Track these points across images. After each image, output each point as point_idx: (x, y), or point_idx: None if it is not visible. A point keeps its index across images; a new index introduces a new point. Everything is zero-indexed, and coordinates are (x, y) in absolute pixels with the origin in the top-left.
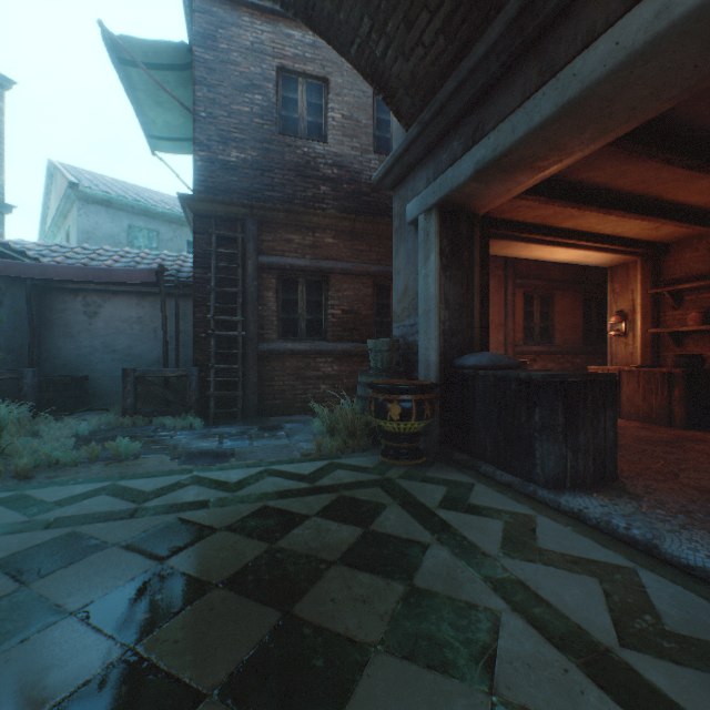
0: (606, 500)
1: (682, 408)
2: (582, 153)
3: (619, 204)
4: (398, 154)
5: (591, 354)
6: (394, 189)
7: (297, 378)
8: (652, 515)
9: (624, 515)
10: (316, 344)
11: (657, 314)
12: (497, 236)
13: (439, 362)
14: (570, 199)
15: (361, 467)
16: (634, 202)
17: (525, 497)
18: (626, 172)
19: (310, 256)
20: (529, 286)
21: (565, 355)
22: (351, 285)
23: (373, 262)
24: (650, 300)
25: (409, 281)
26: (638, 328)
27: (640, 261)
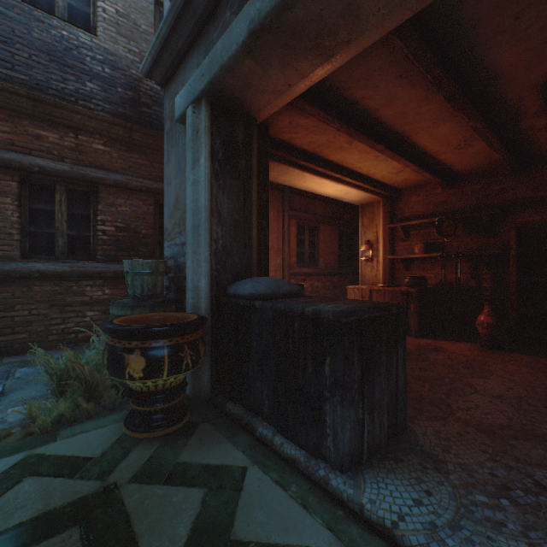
0: (416, 485)
1: (416, 320)
2: (374, 34)
3: (381, 139)
4: (165, 34)
5: (344, 274)
6: (166, 86)
7: (52, 306)
8: (480, 512)
9: (452, 526)
10: (80, 264)
11: (392, 244)
12: (277, 159)
13: (211, 288)
14: (345, 121)
15: (76, 461)
16: (391, 140)
17: (314, 490)
18: (395, 98)
19: (71, 161)
20: (301, 218)
21: (326, 275)
22: (127, 200)
23: (155, 178)
24: (389, 233)
25: (180, 191)
26: (381, 255)
27: (382, 201)
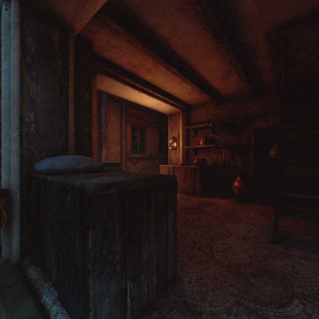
0: None
1: (200, 186)
2: None
3: (175, 64)
4: None
5: (162, 158)
6: None
7: None
8: None
9: None
10: None
11: (188, 139)
12: (103, 72)
13: (22, 165)
14: (147, 44)
15: None
16: (182, 67)
17: None
18: (180, 29)
19: None
20: (134, 122)
21: (151, 159)
22: None
23: None
24: (185, 132)
25: None
26: (181, 146)
27: (182, 112)
